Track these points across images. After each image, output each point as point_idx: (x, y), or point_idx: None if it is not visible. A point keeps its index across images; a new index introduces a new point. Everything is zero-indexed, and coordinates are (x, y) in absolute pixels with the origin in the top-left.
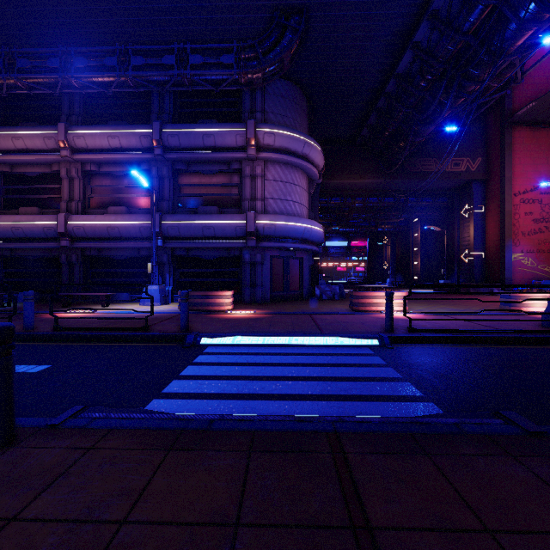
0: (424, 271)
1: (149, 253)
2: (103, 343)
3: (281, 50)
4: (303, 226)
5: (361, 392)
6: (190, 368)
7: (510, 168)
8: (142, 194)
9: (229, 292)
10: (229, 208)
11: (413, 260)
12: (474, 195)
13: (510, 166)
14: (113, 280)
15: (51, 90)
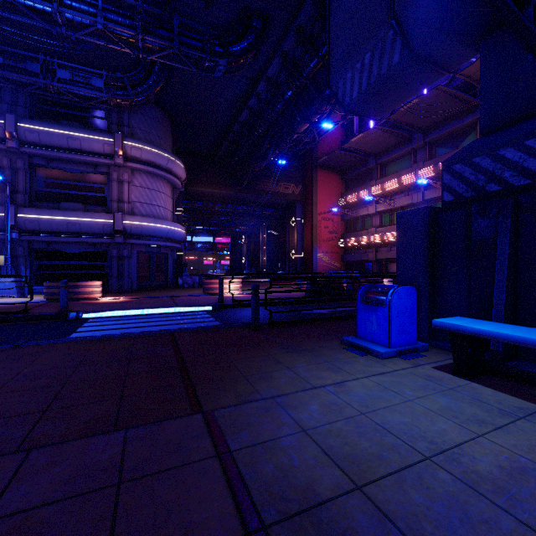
0: (269, 264)
1: None
2: None
3: (147, 88)
4: (167, 227)
5: (192, 326)
6: (82, 328)
7: (316, 195)
8: None
9: (98, 282)
10: (96, 206)
11: (262, 256)
12: (298, 211)
13: (316, 194)
14: None
15: None
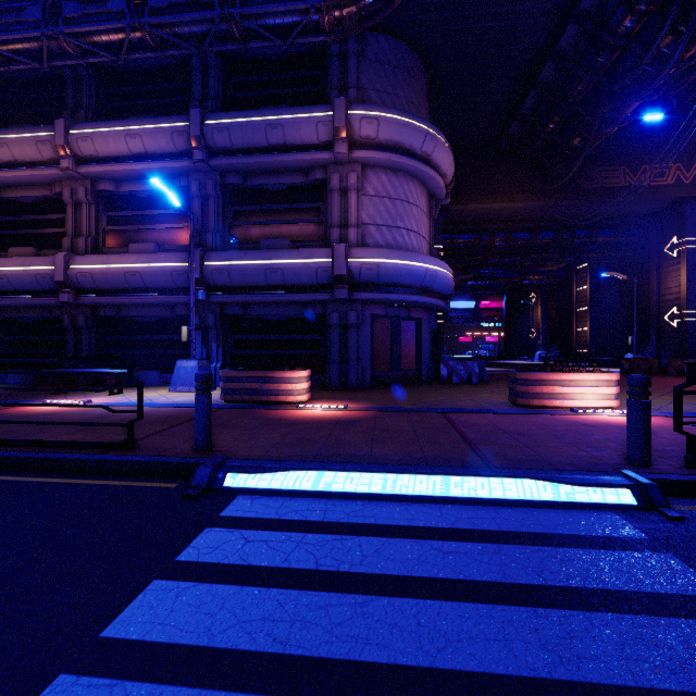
0: (595, 340)
1: (188, 313)
2: (35, 476)
3: None
4: (424, 267)
5: None
6: (151, 593)
7: None
8: (178, 224)
9: (302, 372)
10: (308, 241)
11: (578, 325)
12: (689, 221)
13: None
14: (138, 353)
15: (37, 63)
